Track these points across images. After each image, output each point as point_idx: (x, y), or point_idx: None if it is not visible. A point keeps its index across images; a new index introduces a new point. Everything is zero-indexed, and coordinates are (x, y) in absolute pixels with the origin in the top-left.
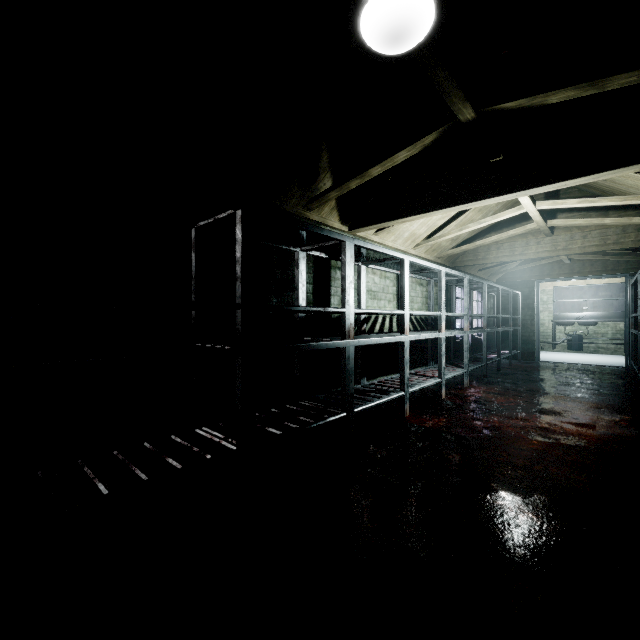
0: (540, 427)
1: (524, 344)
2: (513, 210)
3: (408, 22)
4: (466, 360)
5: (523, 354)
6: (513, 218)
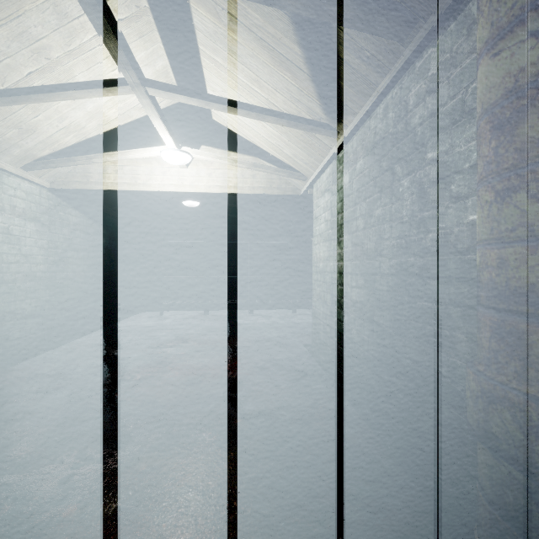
0: None
1: None
2: None
3: None
4: None
5: None
6: None
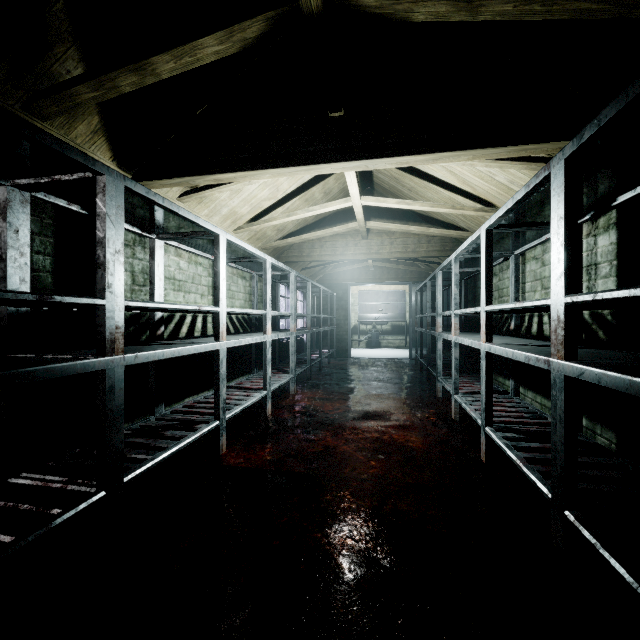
0: (372, 438)
1: (339, 342)
2: (341, 201)
3: None
4: (293, 364)
5: (338, 352)
6: (335, 217)
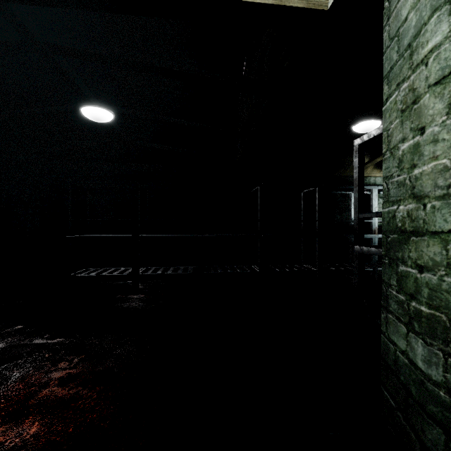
0: None
1: None
2: None
3: (368, 128)
4: None
5: None
6: None
